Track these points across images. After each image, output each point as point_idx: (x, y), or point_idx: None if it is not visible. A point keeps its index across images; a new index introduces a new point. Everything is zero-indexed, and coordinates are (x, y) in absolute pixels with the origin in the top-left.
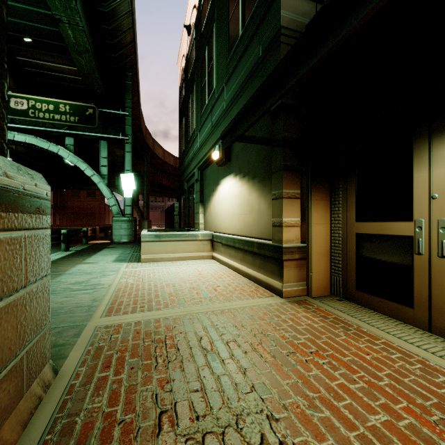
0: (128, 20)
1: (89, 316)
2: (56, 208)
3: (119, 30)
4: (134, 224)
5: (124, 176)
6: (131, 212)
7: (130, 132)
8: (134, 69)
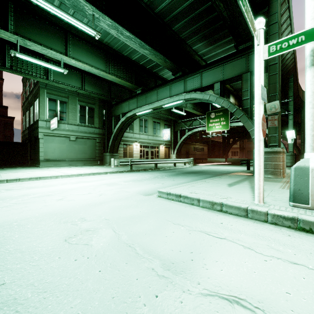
0: (292, 60)
1: (287, 174)
2: (240, 148)
3: (286, 67)
4: (294, 157)
5: (288, 132)
6: (292, 150)
7: (292, 109)
8: (294, 73)
